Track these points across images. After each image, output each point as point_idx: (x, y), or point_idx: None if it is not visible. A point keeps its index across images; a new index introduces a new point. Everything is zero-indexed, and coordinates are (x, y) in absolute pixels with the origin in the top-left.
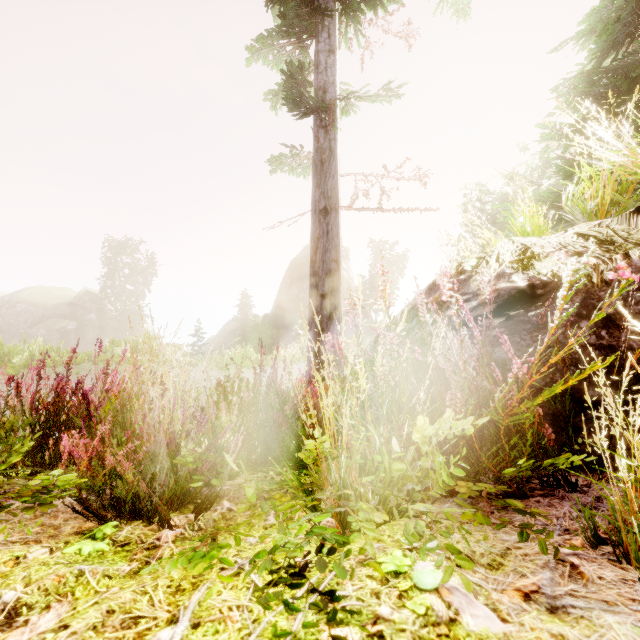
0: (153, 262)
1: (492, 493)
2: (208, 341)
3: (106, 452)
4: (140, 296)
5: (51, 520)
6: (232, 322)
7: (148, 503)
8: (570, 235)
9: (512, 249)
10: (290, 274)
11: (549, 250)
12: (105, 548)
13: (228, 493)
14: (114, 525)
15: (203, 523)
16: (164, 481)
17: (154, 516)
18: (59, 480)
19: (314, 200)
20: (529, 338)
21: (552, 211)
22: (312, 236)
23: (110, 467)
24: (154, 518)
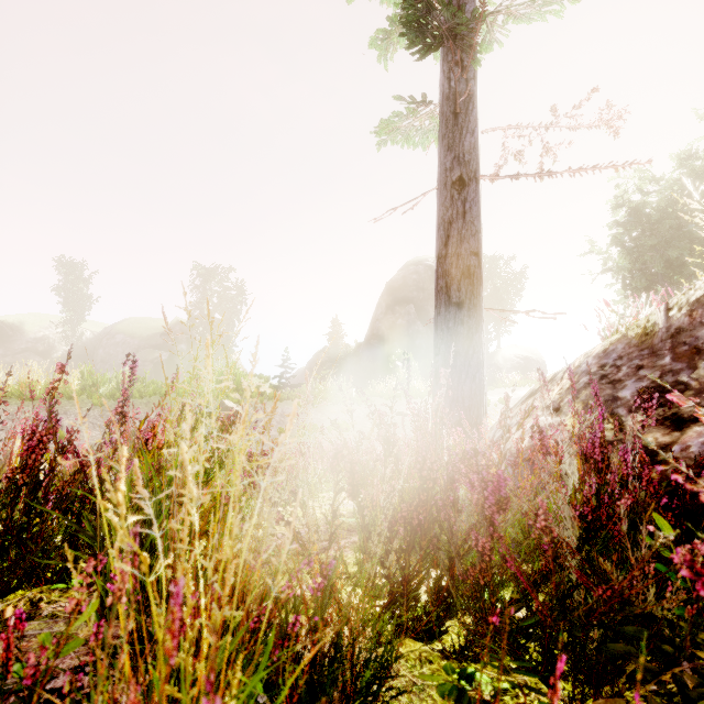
0: (241, 289)
1: None
2: (296, 373)
3: None
4: (228, 326)
5: None
6: (321, 353)
7: None
8: None
9: None
10: (386, 298)
11: None
12: None
13: None
14: None
15: None
16: None
17: None
18: None
19: (443, 169)
20: None
21: None
22: (440, 221)
23: None
24: None
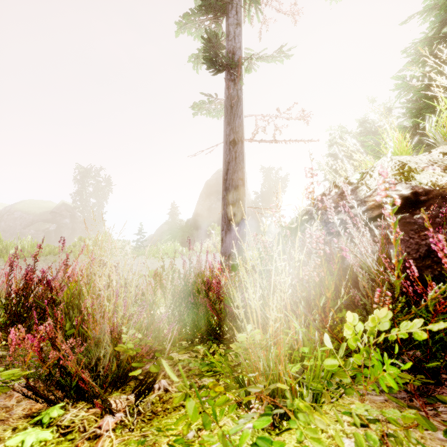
0: (109, 183)
1: (402, 377)
2: (148, 238)
3: (57, 338)
4: (100, 206)
5: (5, 401)
6: (164, 225)
7: (91, 389)
8: (436, 154)
9: (391, 165)
10: (205, 191)
11: (423, 165)
12: (48, 438)
13: (164, 368)
14: (61, 408)
15: (142, 406)
16: (107, 366)
17: (98, 398)
18: (2, 375)
19: (225, 134)
20: (417, 237)
21: (417, 136)
22: (224, 161)
23: (53, 360)
24: (98, 399)
